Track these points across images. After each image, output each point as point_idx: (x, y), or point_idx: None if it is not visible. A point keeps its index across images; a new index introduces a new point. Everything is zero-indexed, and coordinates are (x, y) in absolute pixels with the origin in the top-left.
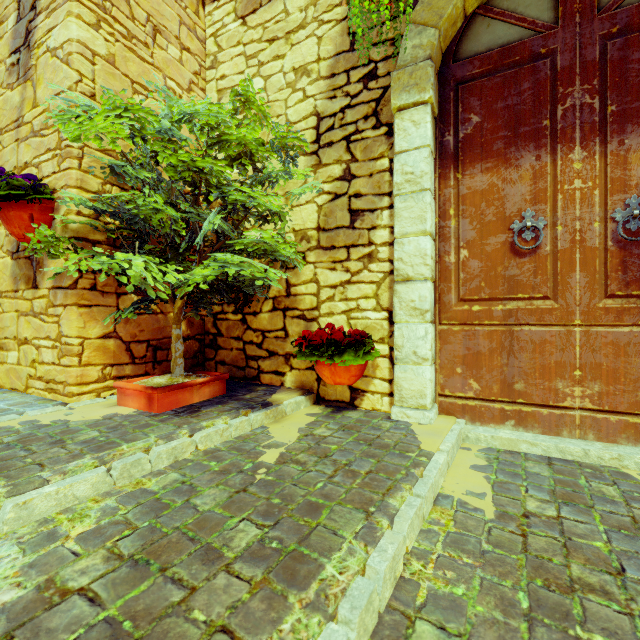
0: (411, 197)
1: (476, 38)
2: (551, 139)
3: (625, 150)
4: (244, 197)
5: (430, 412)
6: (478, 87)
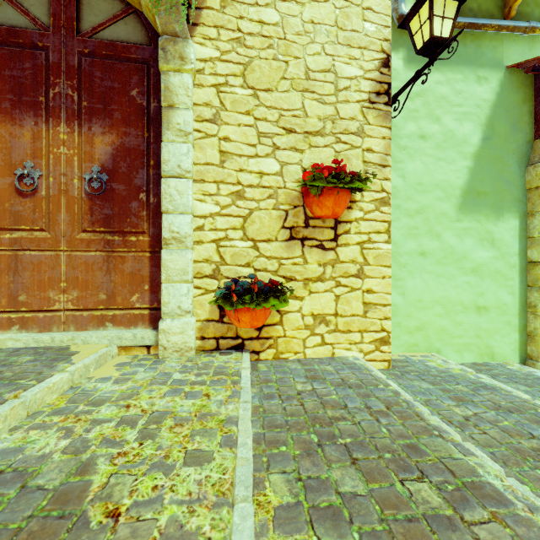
0: None
1: None
2: (47, 112)
3: (92, 134)
4: None
5: None
6: None
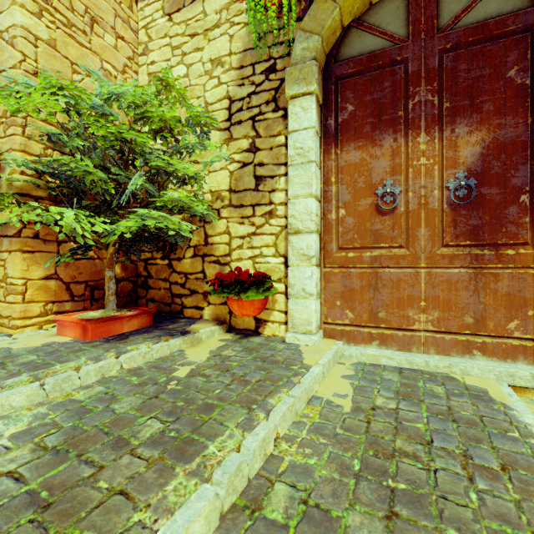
0: (301, 167)
1: (351, 45)
2: (404, 126)
3: (455, 136)
4: (163, 163)
5: (315, 336)
6: (352, 83)
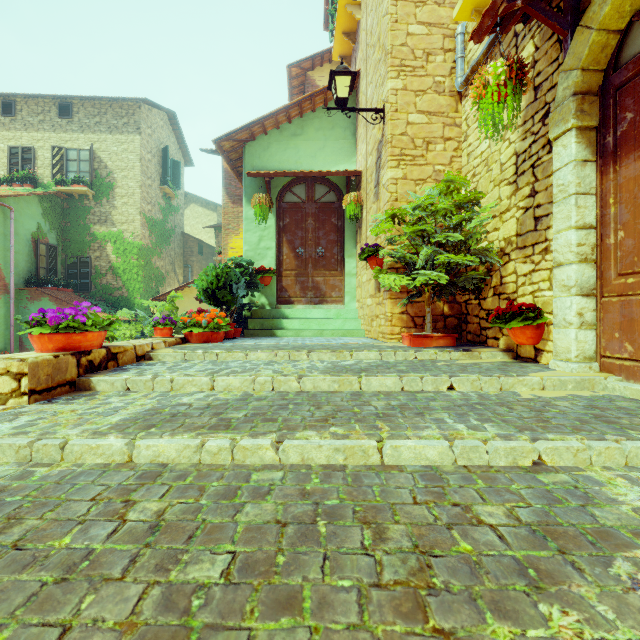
0: (562, 203)
1: (633, 43)
2: None
3: None
4: (442, 237)
5: (573, 364)
6: (631, 87)
